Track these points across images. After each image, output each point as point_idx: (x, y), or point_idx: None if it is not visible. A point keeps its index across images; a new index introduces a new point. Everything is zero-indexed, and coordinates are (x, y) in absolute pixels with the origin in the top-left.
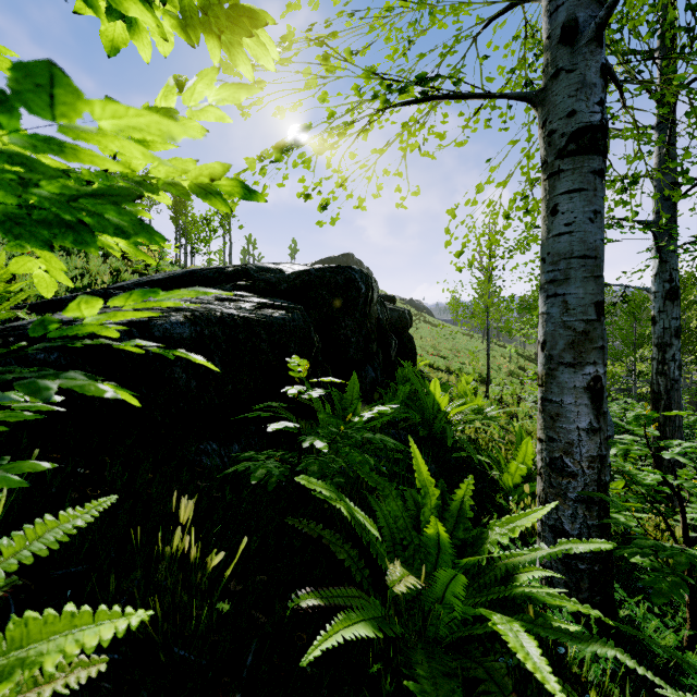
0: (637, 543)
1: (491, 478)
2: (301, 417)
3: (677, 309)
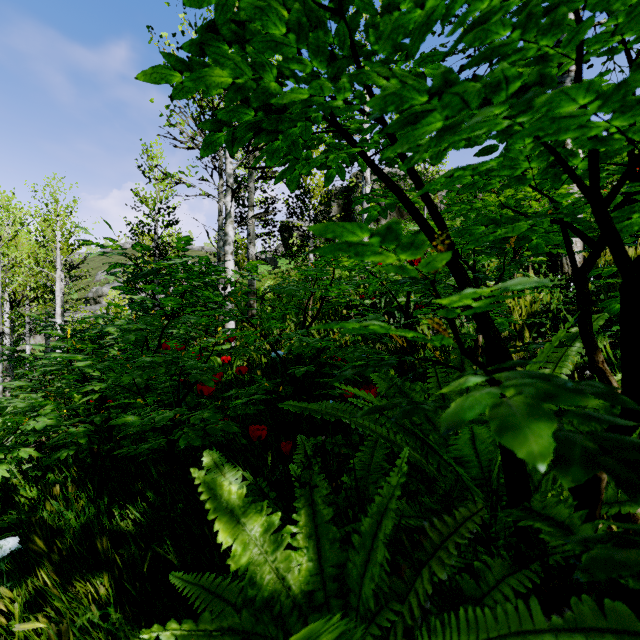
0: None
1: None
2: None
3: None
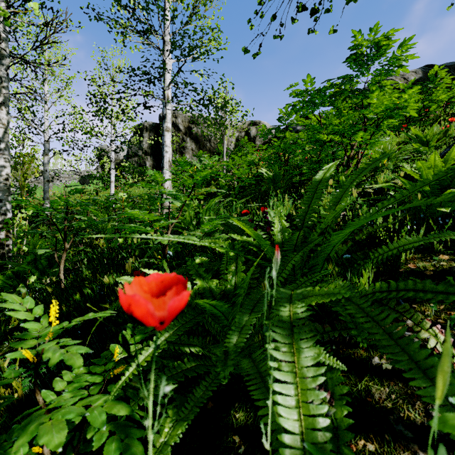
0: None
1: None
2: None
3: None
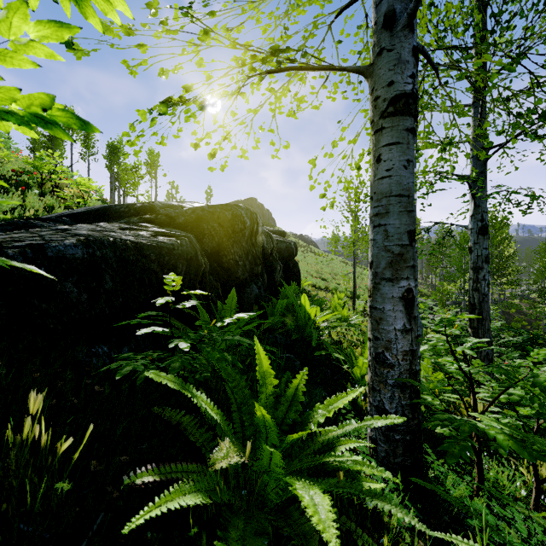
0: (436, 417)
1: (347, 371)
2: (189, 325)
3: (487, 242)
